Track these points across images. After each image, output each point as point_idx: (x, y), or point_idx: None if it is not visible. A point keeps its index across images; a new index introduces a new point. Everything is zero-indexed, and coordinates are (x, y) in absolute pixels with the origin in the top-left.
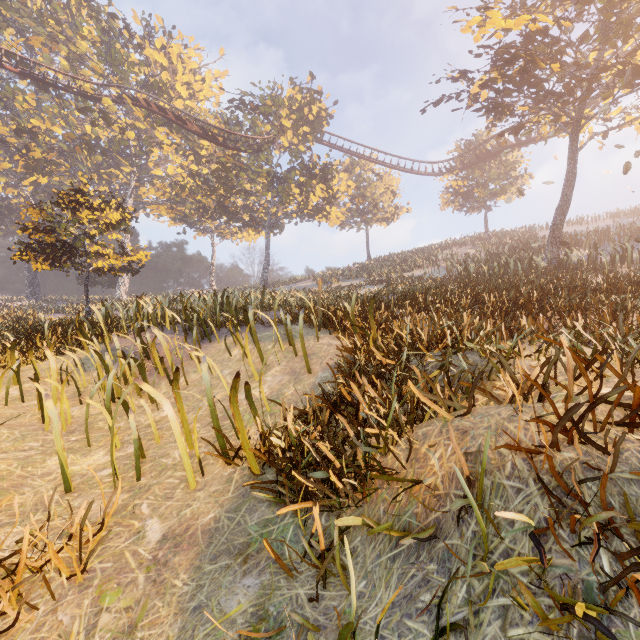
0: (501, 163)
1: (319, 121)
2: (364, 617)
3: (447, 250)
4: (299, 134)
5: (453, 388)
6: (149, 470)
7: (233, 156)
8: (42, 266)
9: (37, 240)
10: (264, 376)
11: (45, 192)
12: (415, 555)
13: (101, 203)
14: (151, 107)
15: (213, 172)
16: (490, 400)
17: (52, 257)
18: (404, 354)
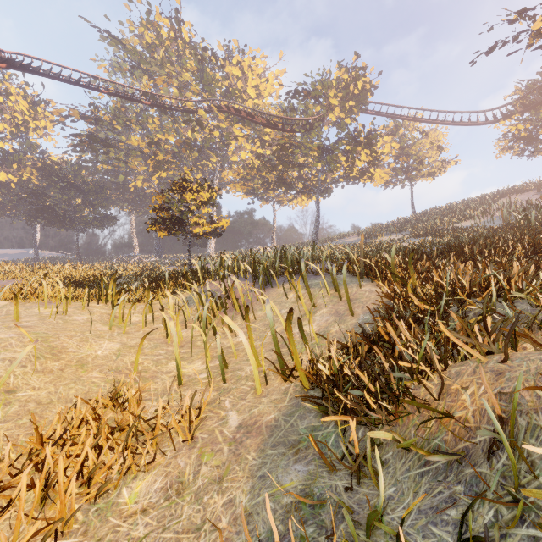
0: None
1: (364, 94)
2: (392, 514)
3: (504, 198)
4: (345, 109)
5: (495, 335)
6: (230, 378)
7: (289, 137)
8: (163, 234)
9: (161, 216)
10: (313, 316)
11: (164, 183)
12: (442, 475)
13: (198, 187)
14: (230, 110)
15: (274, 153)
16: (541, 350)
17: (169, 227)
18: (442, 301)
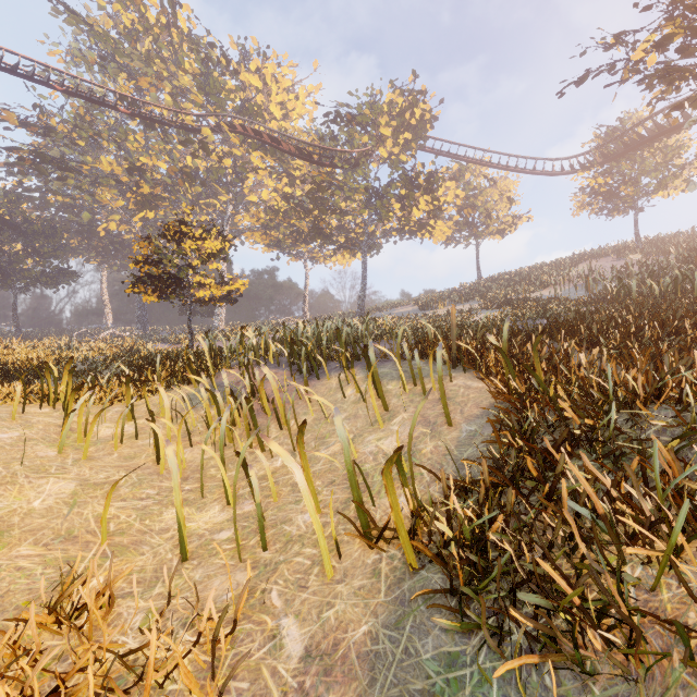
0: (660, 150)
1: (422, 125)
2: None
3: (581, 264)
4: (399, 142)
5: None
6: (272, 540)
7: (328, 174)
8: (151, 298)
9: (147, 273)
10: (389, 424)
11: (152, 226)
12: None
13: (203, 233)
14: (247, 132)
15: (308, 193)
16: None
17: (159, 289)
18: (611, 412)
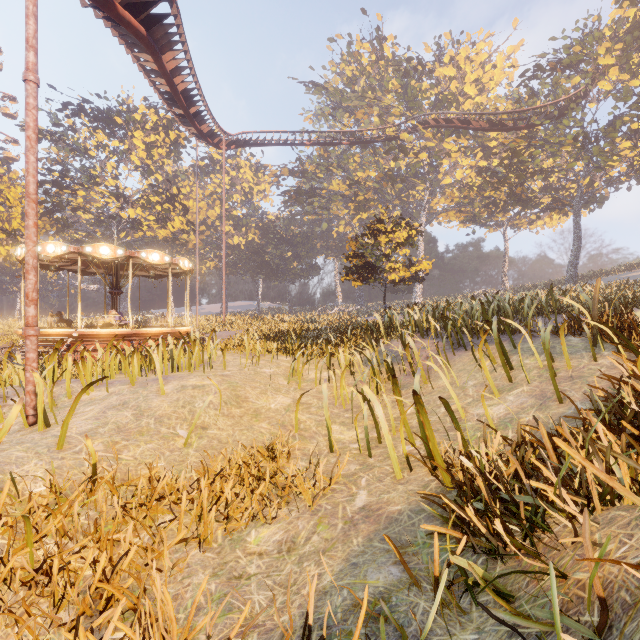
0: None
1: None
2: None
3: None
4: (631, 64)
5: None
6: (379, 454)
7: (526, 135)
8: (357, 283)
9: (354, 265)
10: (506, 394)
11: (366, 224)
12: None
13: (393, 227)
14: (439, 123)
15: (500, 163)
16: None
17: (362, 276)
18: None
